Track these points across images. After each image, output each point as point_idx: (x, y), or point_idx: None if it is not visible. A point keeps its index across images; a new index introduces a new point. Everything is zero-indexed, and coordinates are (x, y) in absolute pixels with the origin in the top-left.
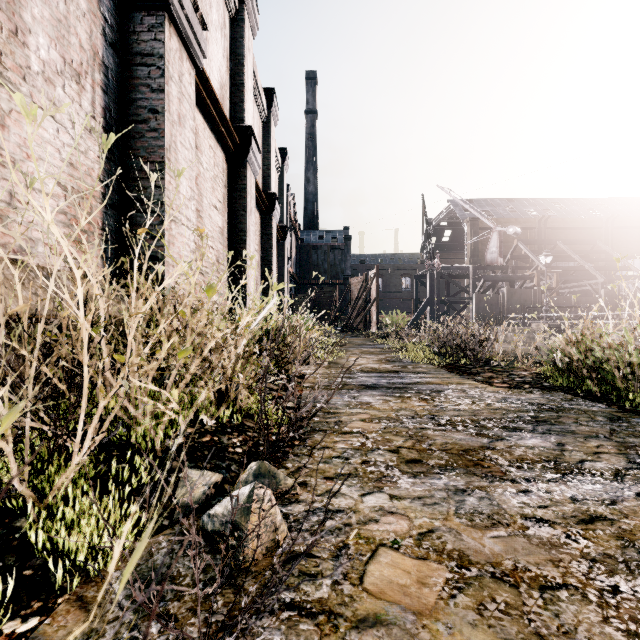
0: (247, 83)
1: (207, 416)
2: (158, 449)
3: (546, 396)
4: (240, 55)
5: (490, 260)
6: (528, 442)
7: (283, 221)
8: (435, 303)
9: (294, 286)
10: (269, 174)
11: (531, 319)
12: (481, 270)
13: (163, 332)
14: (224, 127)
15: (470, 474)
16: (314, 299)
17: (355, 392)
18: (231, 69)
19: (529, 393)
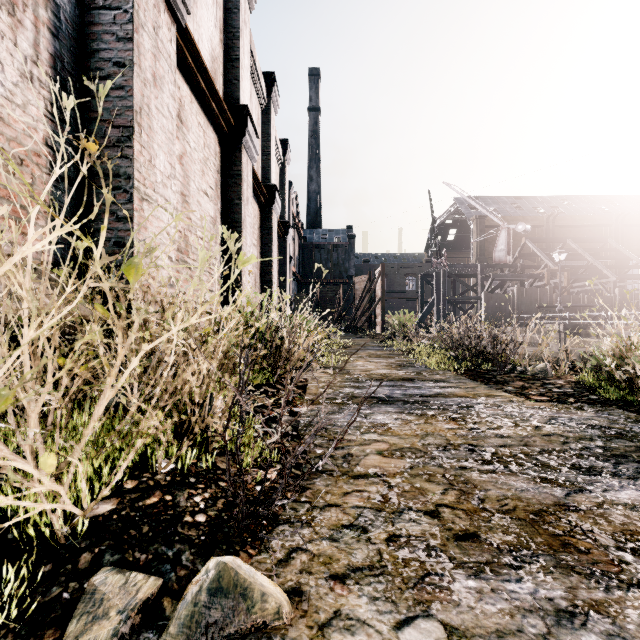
0: (243, 59)
1: (162, 458)
2: (59, 533)
3: (603, 414)
4: (235, 27)
5: (498, 258)
6: (622, 496)
7: (284, 216)
8: (442, 303)
9: (297, 285)
10: (269, 164)
11: (559, 319)
12: (489, 269)
13: (46, 343)
14: (215, 103)
15: (565, 569)
16: (317, 299)
17: (366, 408)
18: (225, 43)
19: (579, 410)
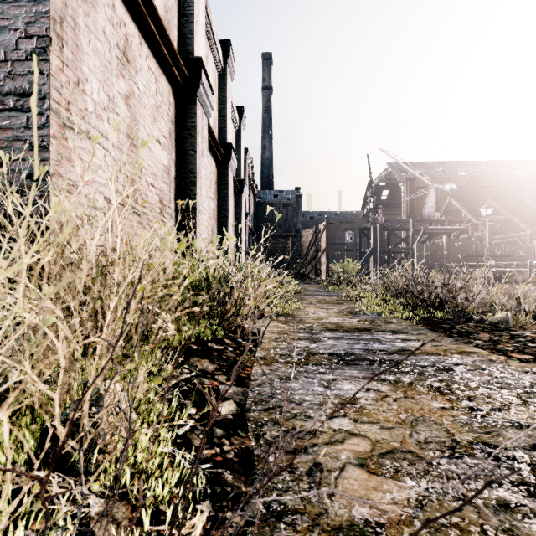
0: (198, 16)
1: None
2: None
3: None
4: None
5: (428, 214)
6: None
7: (240, 175)
8: (378, 253)
9: (252, 238)
10: (225, 125)
11: (511, 267)
12: (419, 223)
13: None
14: (167, 50)
15: None
16: (269, 249)
17: (327, 371)
18: None
19: None
